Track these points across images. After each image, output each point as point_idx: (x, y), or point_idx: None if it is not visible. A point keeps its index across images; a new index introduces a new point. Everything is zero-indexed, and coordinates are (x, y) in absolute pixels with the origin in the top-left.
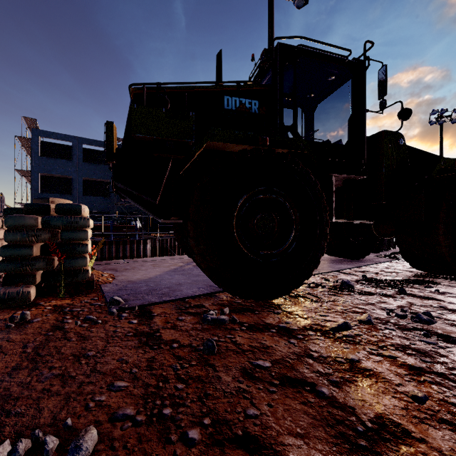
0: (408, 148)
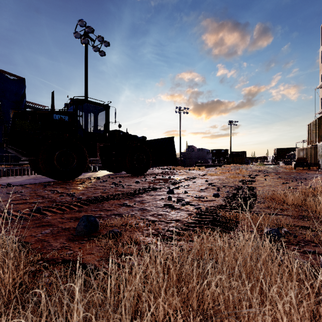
0: (126, 135)
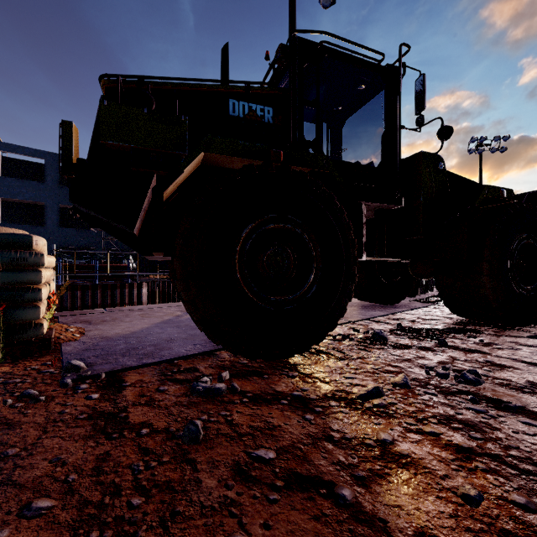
0: (448, 174)
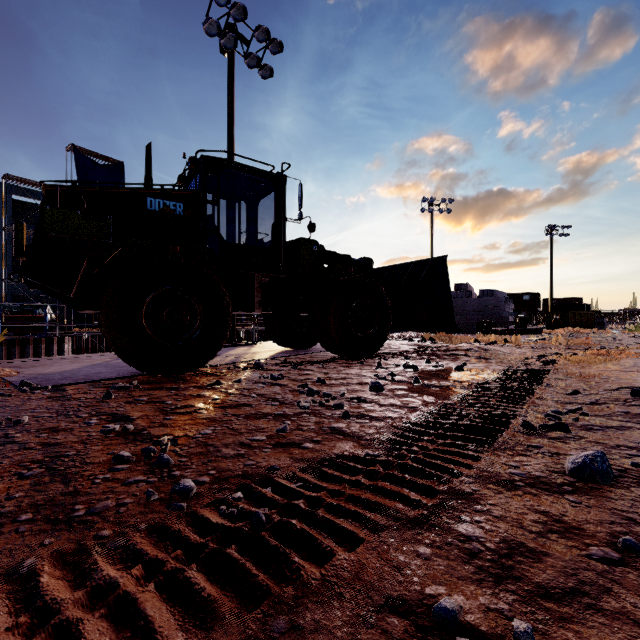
0: (327, 252)
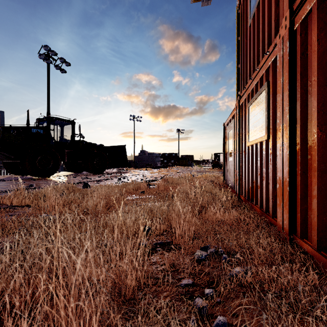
0: (88, 143)
